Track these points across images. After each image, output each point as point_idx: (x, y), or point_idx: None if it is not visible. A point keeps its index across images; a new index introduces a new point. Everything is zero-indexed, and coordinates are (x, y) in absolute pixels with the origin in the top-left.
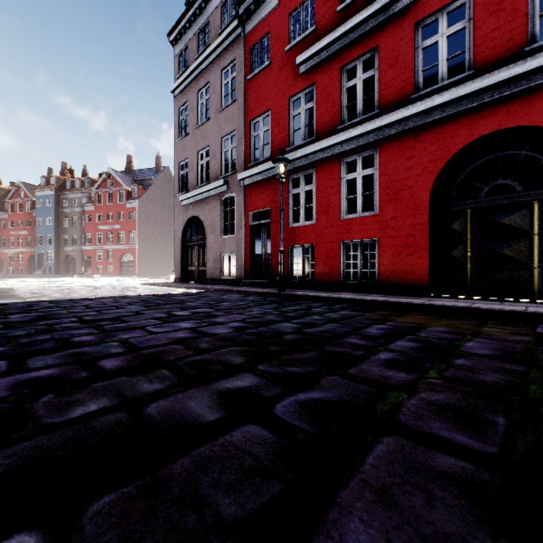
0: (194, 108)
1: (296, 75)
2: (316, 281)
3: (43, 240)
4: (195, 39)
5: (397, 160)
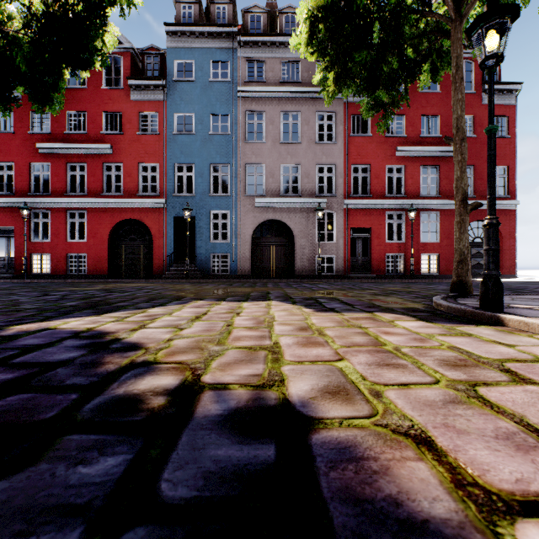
0: None
1: (37, 151)
2: (52, 274)
3: None
4: None
5: (96, 219)
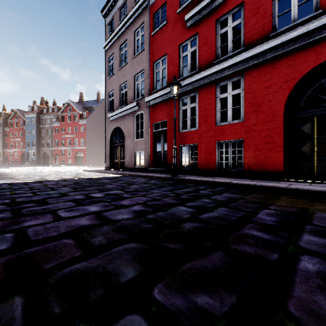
0: (117, 57)
1: (184, 28)
2: (199, 169)
3: (30, 144)
4: (118, 12)
5: (258, 82)
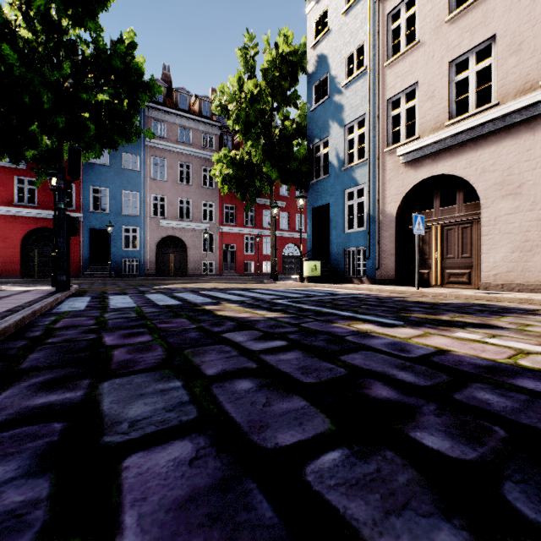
0: None
1: None
2: None
3: None
4: None
5: (6, 225)
